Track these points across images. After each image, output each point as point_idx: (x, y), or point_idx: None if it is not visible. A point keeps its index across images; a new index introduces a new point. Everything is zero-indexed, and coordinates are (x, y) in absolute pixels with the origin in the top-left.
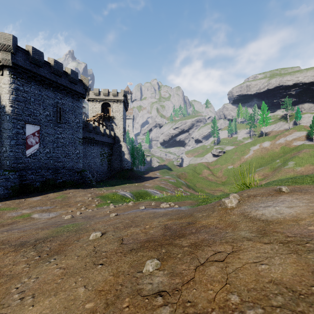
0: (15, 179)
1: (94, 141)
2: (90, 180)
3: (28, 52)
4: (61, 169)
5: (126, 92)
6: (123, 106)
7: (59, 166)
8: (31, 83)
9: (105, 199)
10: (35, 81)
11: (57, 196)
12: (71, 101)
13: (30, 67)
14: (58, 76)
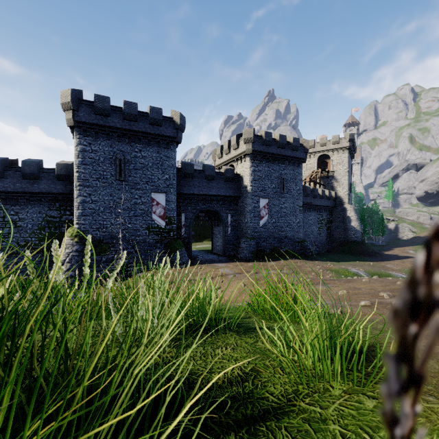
0: (254, 245)
1: (311, 206)
2: (310, 251)
3: (261, 136)
4: (283, 238)
5: (353, 135)
6: (348, 155)
7: (282, 235)
8: (263, 162)
9: (337, 274)
10: (265, 159)
11: (288, 264)
12: (292, 169)
13: (262, 149)
14: (282, 148)
